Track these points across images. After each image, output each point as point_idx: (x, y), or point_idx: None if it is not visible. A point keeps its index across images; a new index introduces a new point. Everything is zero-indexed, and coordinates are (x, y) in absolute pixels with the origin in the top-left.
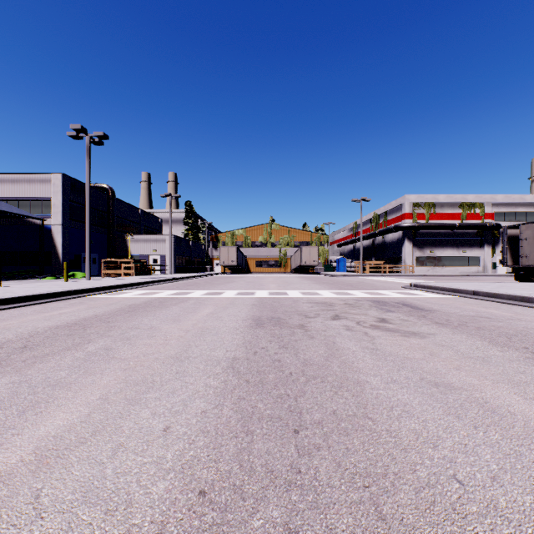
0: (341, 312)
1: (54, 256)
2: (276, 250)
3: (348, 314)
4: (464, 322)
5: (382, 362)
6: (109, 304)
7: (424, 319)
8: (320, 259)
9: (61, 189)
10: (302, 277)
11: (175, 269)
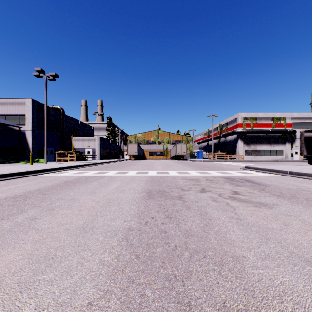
0: (206, 186)
1: (27, 149)
2: (161, 146)
3: (211, 187)
4: (293, 194)
5: (249, 233)
6: (52, 180)
7: (264, 191)
8: (187, 151)
9: (31, 109)
10: (177, 162)
11: (101, 157)
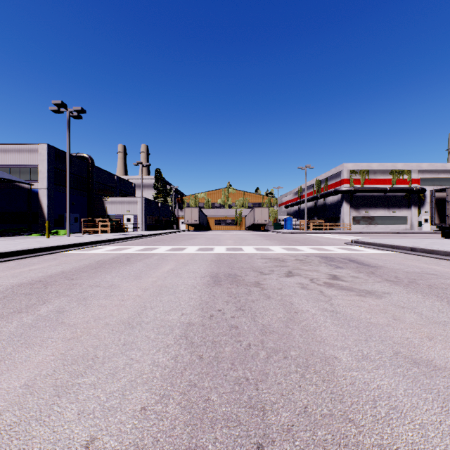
0: (294, 268)
1: (41, 216)
2: (233, 211)
3: (300, 270)
4: (413, 279)
5: (346, 329)
6: (80, 259)
7: (373, 275)
8: (270, 219)
9: (46, 158)
10: (255, 234)
11: (146, 227)
